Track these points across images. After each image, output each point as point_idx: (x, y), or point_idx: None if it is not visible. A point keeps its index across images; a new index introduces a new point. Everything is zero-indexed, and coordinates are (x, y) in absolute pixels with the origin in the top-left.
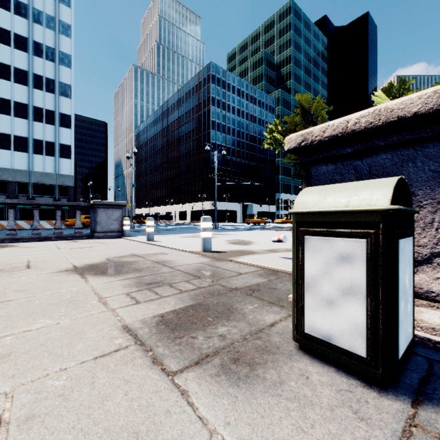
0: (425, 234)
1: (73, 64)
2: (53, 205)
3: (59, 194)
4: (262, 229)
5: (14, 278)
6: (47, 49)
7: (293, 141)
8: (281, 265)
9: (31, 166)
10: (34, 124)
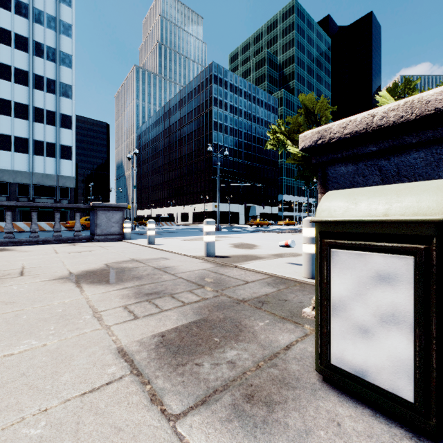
0: None
1: (74, 64)
2: (51, 207)
3: (60, 195)
4: (266, 231)
5: (4, 287)
6: (48, 49)
7: (308, 139)
8: (290, 272)
9: (31, 167)
10: (35, 124)
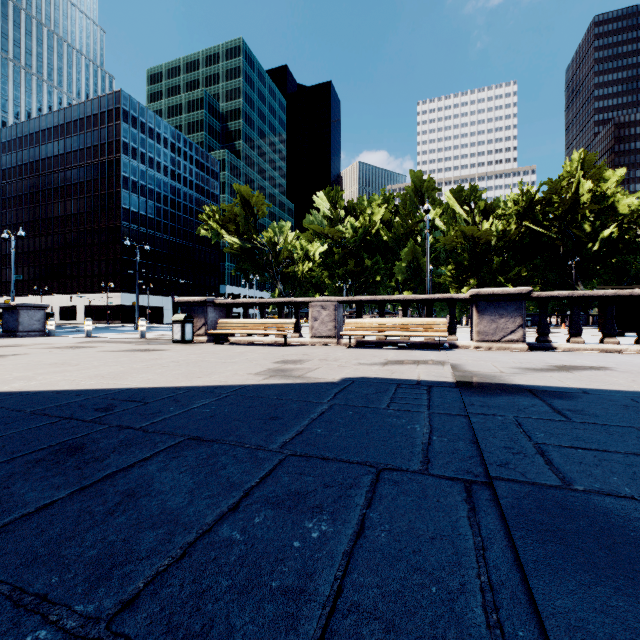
0: (200, 323)
1: None
2: None
3: None
4: None
5: (59, 344)
6: None
7: (177, 300)
8: None
9: None
10: None
